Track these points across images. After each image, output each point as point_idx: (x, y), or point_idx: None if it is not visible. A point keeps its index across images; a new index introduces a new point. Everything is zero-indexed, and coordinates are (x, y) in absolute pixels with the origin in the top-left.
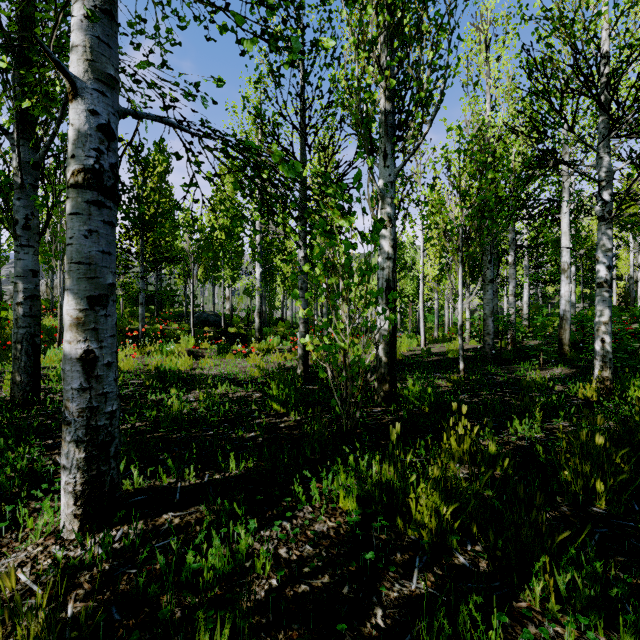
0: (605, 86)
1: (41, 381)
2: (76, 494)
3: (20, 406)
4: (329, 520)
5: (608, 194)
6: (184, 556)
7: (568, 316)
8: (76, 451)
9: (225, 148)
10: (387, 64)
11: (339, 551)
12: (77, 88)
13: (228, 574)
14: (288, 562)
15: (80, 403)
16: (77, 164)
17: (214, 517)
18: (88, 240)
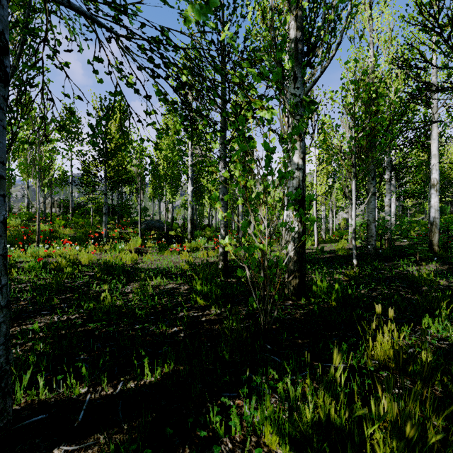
0: None
1: (15, 273)
2: None
3: None
4: None
5: None
6: None
7: (437, 222)
8: None
9: (142, 44)
10: None
11: None
12: None
13: None
14: None
15: None
16: None
17: None
18: None
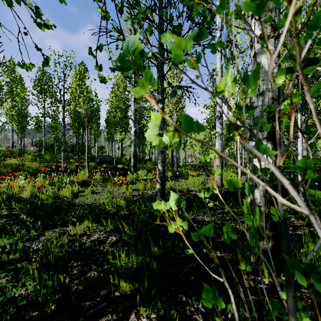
0: None
1: None
2: None
3: None
4: None
5: None
6: None
7: None
8: None
9: None
10: None
11: None
12: None
13: None
14: None
15: None
16: None
17: None
18: None
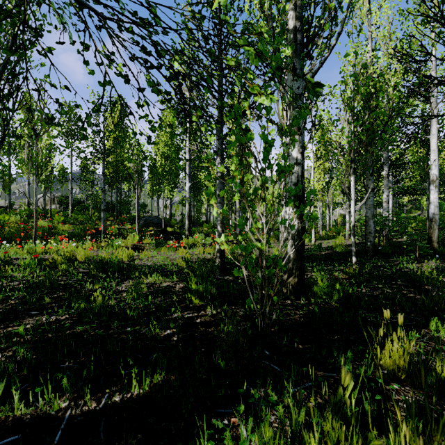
0: None
1: (10, 270)
2: None
3: None
4: None
5: None
6: None
7: (437, 218)
8: None
9: (130, 27)
10: None
11: None
12: None
13: None
14: None
15: None
16: None
17: None
18: None
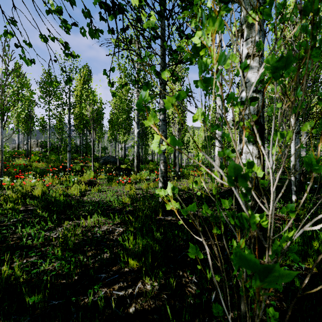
0: None
1: None
2: None
3: None
4: None
5: None
6: None
7: None
8: None
9: None
10: None
11: None
12: None
13: None
14: None
15: None
16: None
17: None
18: None
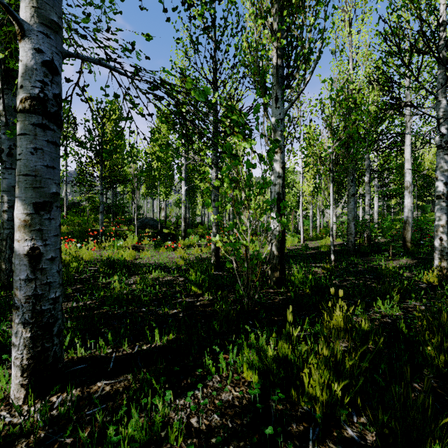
0: (445, 45)
1: None
2: (23, 367)
3: (5, 287)
4: (234, 389)
5: (445, 128)
6: (109, 424)
7: (410, 221)
8: (23, 331)
9: (152, 87)
10: (278, 28)
11: (242, 421)
12: (24, 30)
13: (145, 444)
14: (198, 432)
15: (27, 291)
16: (24, 93)
17: (139, 385)
18: (34, 156)
